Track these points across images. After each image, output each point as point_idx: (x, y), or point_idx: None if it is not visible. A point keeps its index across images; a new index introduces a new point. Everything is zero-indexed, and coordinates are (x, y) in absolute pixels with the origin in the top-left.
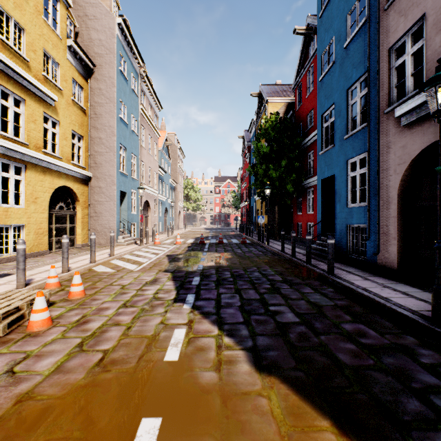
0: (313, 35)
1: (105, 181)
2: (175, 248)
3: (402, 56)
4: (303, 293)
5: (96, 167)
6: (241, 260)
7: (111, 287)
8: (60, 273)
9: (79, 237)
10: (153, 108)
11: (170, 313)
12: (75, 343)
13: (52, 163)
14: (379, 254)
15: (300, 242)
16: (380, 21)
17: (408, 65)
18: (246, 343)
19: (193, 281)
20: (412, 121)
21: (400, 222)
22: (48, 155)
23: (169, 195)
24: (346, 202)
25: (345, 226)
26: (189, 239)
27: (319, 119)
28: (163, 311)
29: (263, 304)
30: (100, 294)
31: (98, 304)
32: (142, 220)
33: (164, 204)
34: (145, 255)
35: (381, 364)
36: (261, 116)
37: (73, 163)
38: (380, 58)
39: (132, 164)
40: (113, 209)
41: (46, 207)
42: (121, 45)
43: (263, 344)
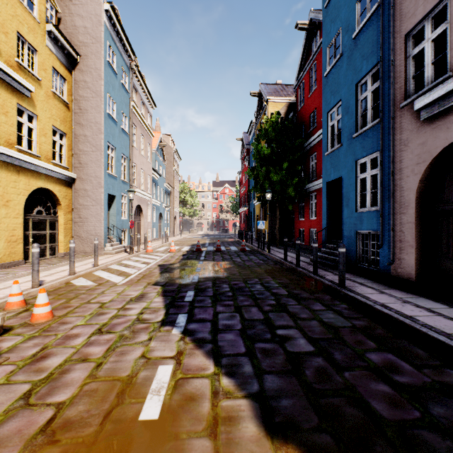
0: (316, 31)
1: (90, 183)
2: (168, 256)
3: (417, 45)
4: (314, 310)
5: (81, 167)
6: (241, 270)
7: (88, 306)
8: (29, 288)
9: (61, 245)
10: (146, 106)
11: (155, 341)
12: (20, 392)
13: (28, 162)
14: (393, 264)
15: (303, 250)
16: (394, 5)
17: (428, 53)
18: (250, 386)
19: (186, 296)
20: (433, 115)
21: (418, 228)
22: (23, 152)
23: (164, 199)
24: (355, 206)
25: (354, 232)
26: (184, 246)
27: (324, 117)
28: (147, 338)
29: (269, 327)
30: (73, 315)
31: (66, 330)
32: (132, 226)
33: (158, 209)
34: (134, 265)
35: (431, 418)
36: (261, 116)
37: (53, 163)
38: (394, 47)
39: (122, 165)
40: (100, 214)
41: (20, 211)
42: (109, 35)
43: (273, 388)
